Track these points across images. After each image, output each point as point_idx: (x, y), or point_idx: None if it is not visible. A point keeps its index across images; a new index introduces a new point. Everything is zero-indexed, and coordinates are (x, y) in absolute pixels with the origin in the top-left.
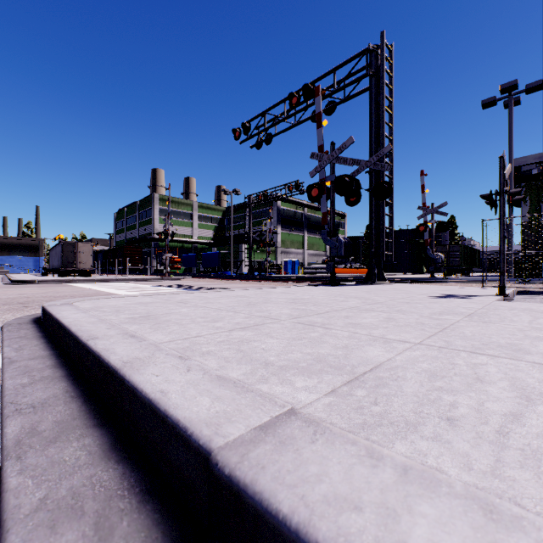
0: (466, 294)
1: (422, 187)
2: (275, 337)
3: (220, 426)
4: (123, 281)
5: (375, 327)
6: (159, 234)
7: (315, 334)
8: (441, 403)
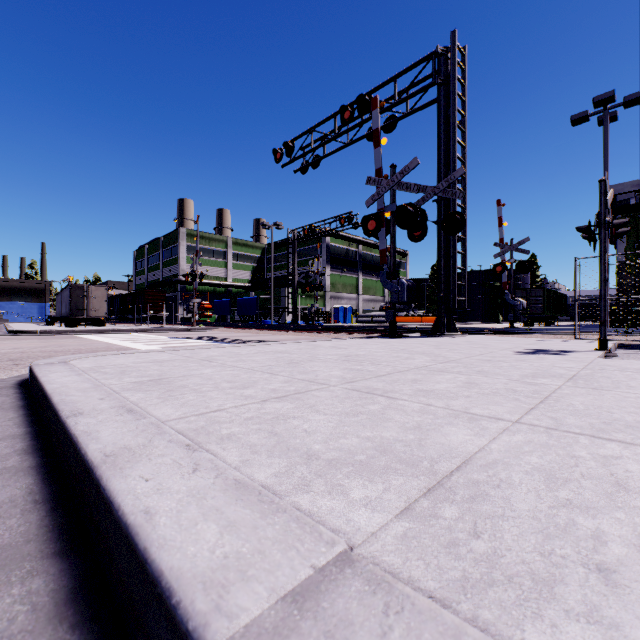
0: (558, 349)
1: (499, 219)
2: (322, 411)
3: (226, 589)
4: (142, 331)
5: (453, 397)
6: (186, 276)
7: (375, 407)
8: (578, 533)
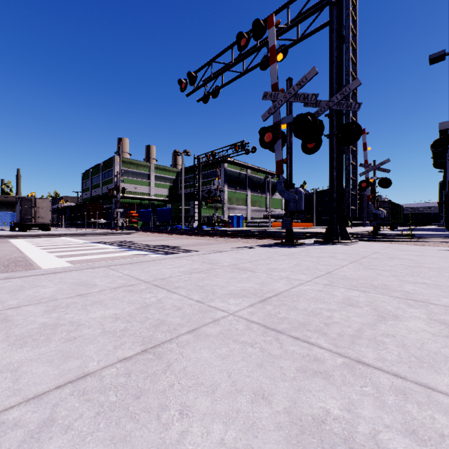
0: None
1: (363, 145)
2: None
3: None
4: (72, 236)
5: None
6: (111, 190)
7: None
8: None
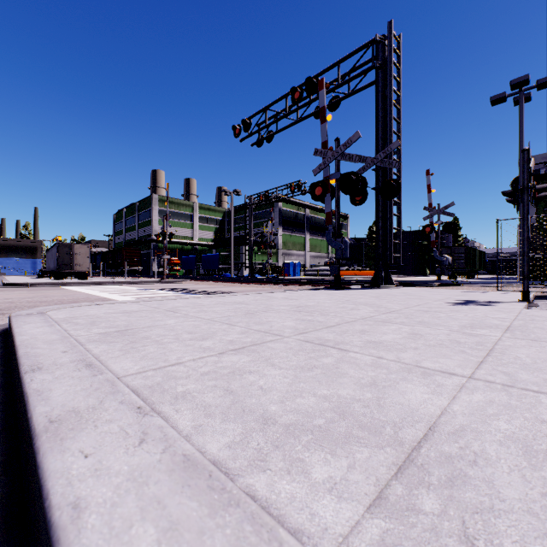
0: (485, 300)
1: (428, 186)
2: (277, 365)
3: None
4: (119, 284)
5: (402, 348)
6: (157, 235)
7: (328, 360)
8: None
